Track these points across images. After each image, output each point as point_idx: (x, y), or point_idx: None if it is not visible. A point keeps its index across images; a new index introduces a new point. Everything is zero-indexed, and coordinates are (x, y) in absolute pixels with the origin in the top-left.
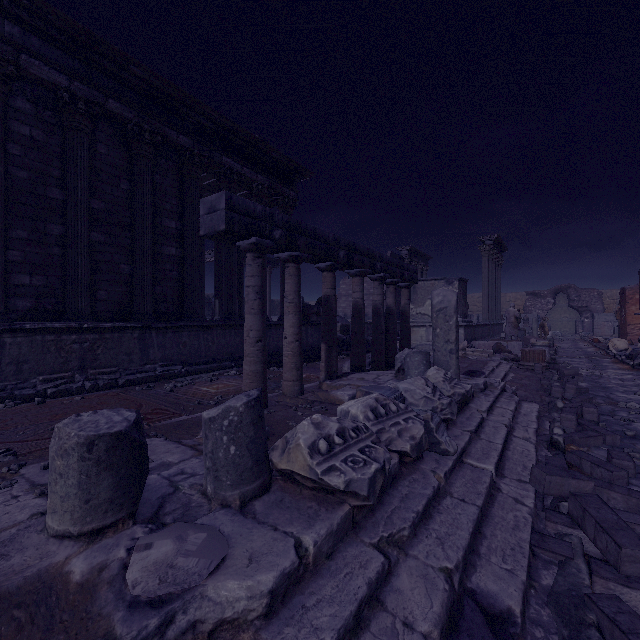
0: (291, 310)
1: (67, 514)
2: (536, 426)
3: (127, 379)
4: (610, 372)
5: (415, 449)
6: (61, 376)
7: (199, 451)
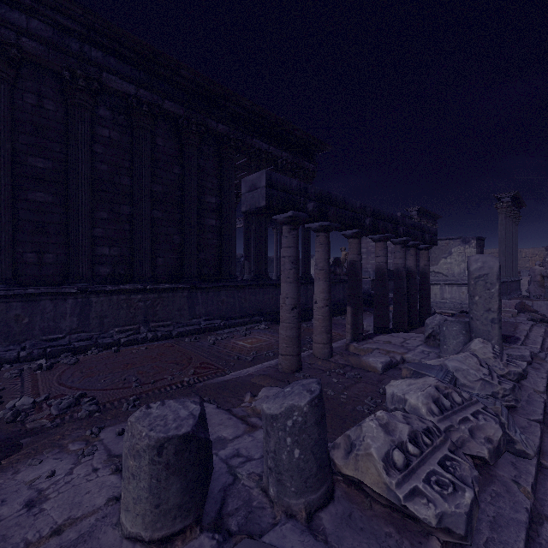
0: (321, 277)
1: (139, 517)
2: None
3: (179, 331)
4: None
5: (493, 454)
6: (130, 328)
7: (250, 425)
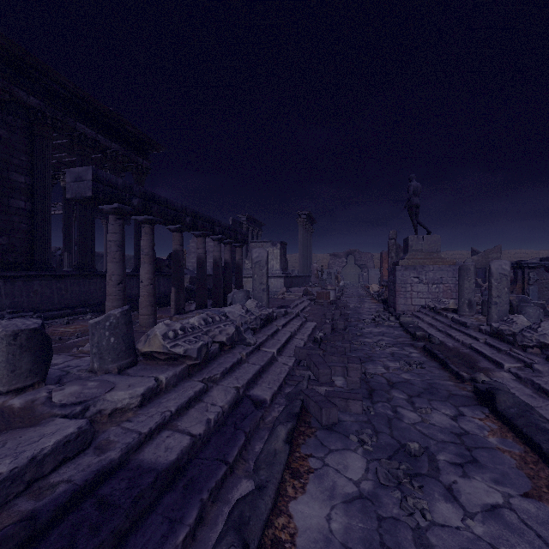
0: (147, 260)
1: None
2: (310, 333)
3: None
4: (366, 305)
5: (229, 340)
6: None
7: (78, 356)
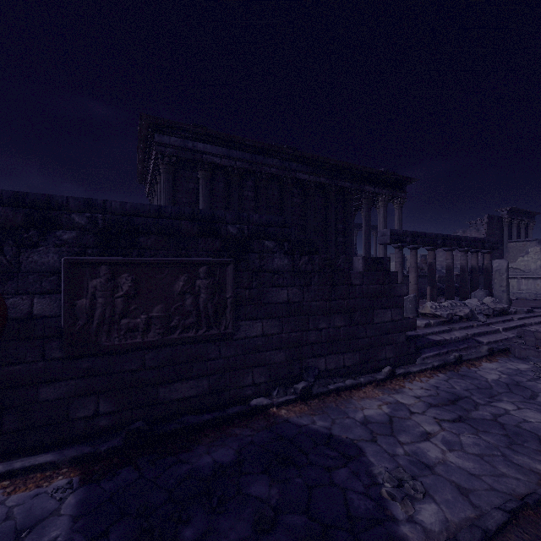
0: (413, 270)
1: None
2: None
3: None
4: None
5: (465, 315)
6: None
7: None
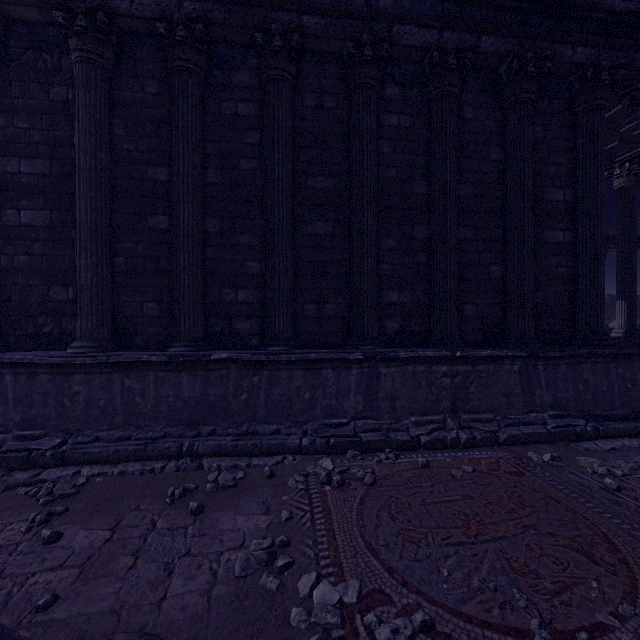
0: None
1: None
2: None
3: (509, 434)
4: None
5: None
6: (432, 419)
7: None
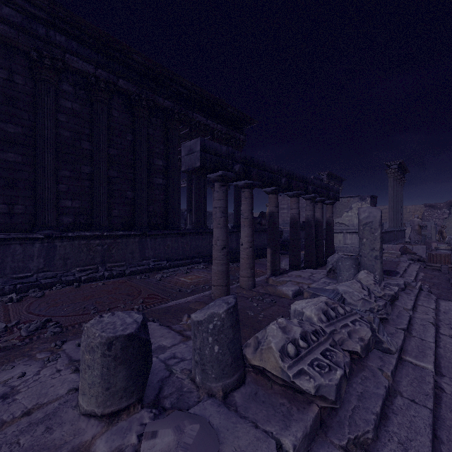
0: (246, 224)
1: (93, 398)
2: None
3: (131, 270)
4: None
5: (364, 349)
6: (90, 268)
7: (185, 337)
